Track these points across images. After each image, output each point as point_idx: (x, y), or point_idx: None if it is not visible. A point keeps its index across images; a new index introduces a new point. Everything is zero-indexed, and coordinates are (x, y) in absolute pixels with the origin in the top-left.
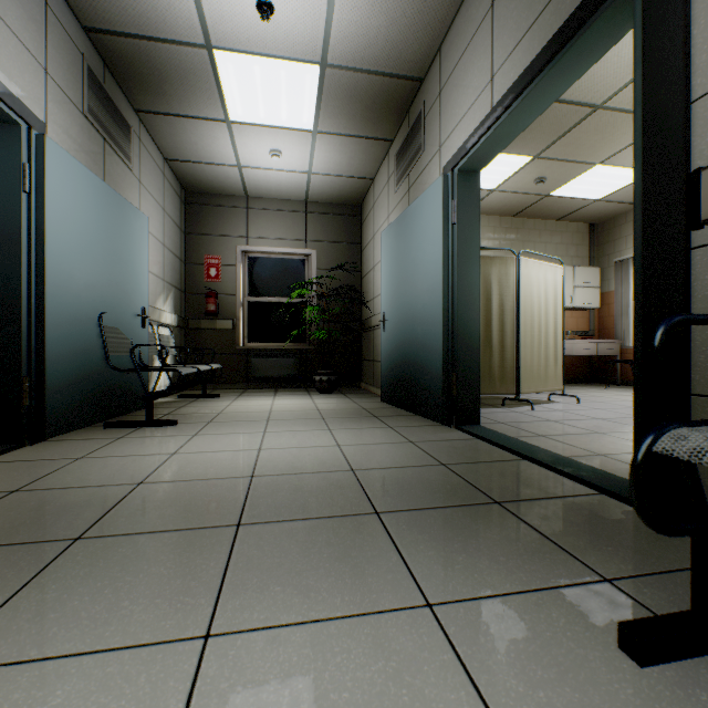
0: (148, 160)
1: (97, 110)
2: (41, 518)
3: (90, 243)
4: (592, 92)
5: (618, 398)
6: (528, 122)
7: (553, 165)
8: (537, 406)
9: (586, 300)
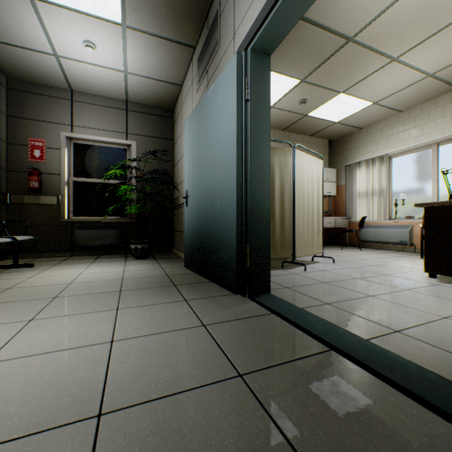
0: None
1: None
2: None
3: None
4: (348, 23)
5: (356, 257)
6: None
7: (313, 89)
8: (307, 267)
9: (328, 190)
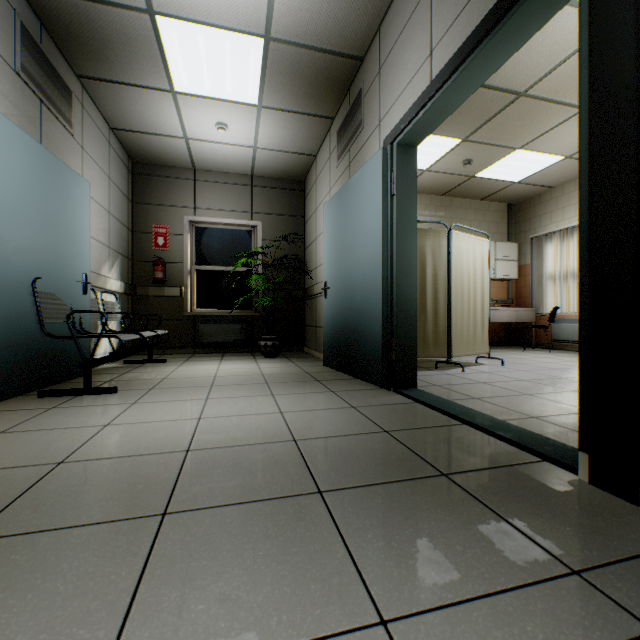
0: (92, 128)
1: (33, 69)
2: None
3: (21, 205)
4: (516, 79)
5: (536, 360)
6: (465, 96)
7: (479, 148)
8: (466, 368)
9: (506, 272)
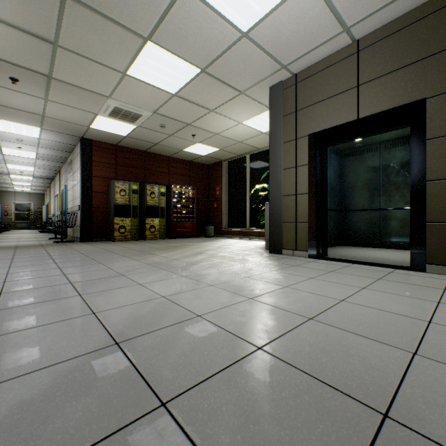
0: None
1: None
2: (9, 232)
3: None
4: None
5: None
6: None
7: None
8: None
9: None
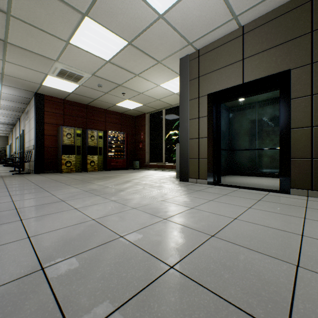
0: None
1: None
2: None
3: None
4: None
5: None
6: None
7: None
8: None
9: None
